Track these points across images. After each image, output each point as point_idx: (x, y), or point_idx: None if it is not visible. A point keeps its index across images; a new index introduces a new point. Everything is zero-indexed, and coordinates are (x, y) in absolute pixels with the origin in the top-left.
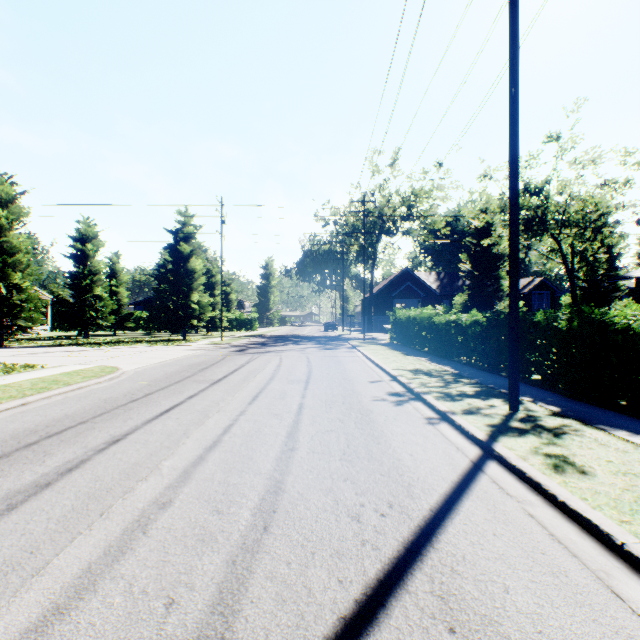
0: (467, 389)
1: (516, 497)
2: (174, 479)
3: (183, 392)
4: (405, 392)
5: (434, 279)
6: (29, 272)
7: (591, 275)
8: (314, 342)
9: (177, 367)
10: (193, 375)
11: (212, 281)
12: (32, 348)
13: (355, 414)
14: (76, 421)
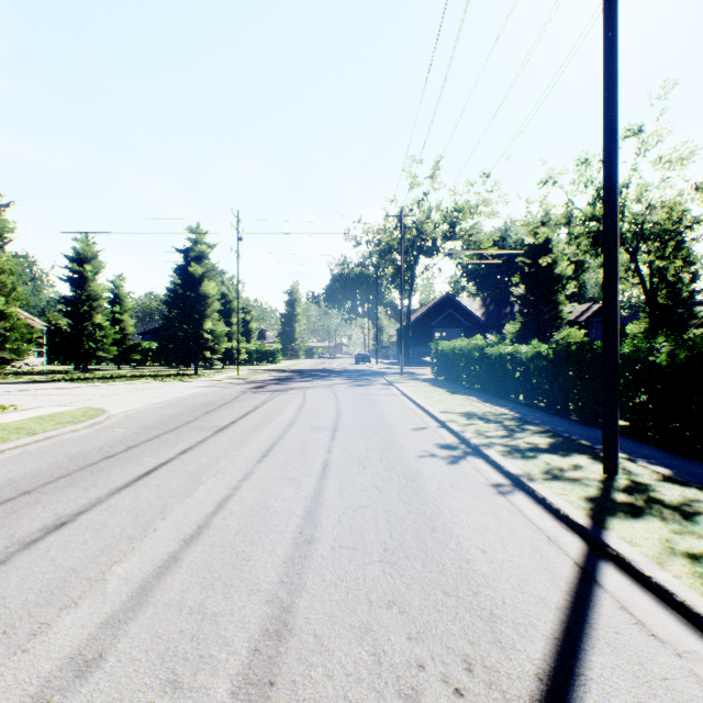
0: (538, 440)
1: (672, 644)
2: (120, 604)
3: (176, 444)
4: (459, 444)
5: (479, 306)
6: (15, 296)
7: (672, 299)
8: (344, 377)
9: (178, 409)
10: (195, 420)
11: (229, 308)
12: (16, 384)
13: (397, 478)
14: (19, 490)
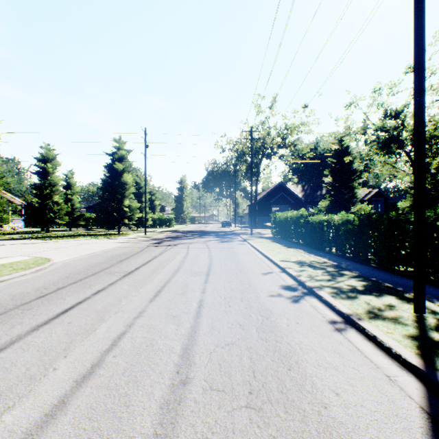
0: (355, 283)
1: None
2: None
3: (93, 286)
4: (297, 285)
5: (300, 190)
6: None
7: (434, 184)
8: (214, 236)
9: (101, 258)
10: (111, 266)
11: (140, 191)
12: None
13: (255, 316)
14: None
